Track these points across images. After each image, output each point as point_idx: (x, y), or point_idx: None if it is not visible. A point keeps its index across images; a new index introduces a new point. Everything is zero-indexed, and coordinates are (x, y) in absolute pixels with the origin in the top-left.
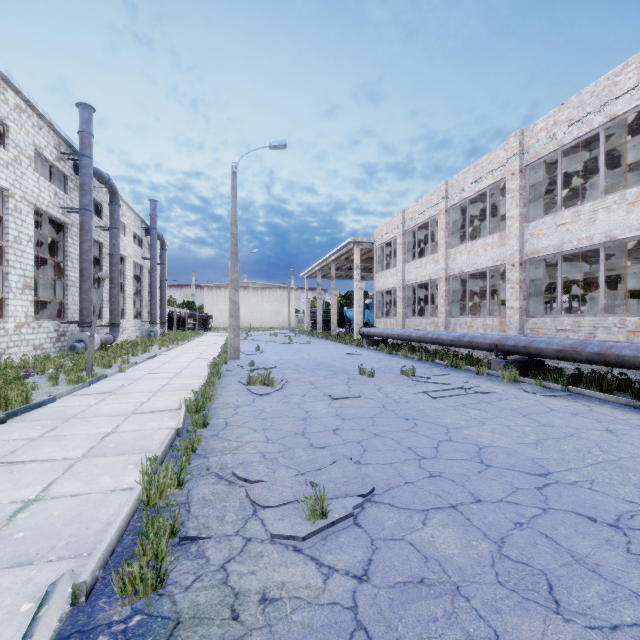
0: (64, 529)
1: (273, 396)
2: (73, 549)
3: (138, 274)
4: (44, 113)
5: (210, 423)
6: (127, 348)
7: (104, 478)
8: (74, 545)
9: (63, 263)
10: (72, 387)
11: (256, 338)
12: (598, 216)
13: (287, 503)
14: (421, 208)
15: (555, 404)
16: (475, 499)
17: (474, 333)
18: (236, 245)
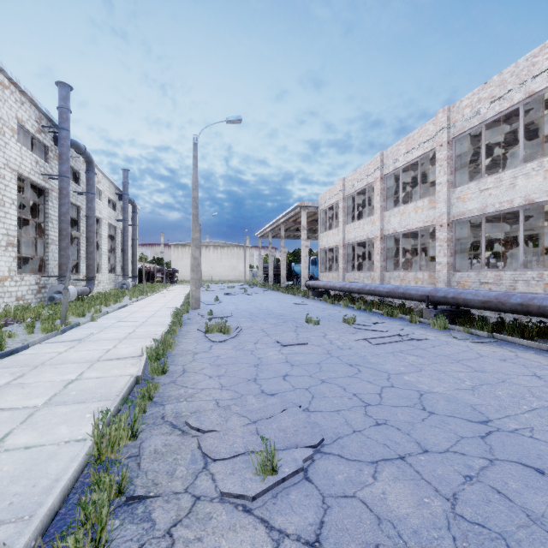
0: (10, 487)
1: (228, 343)
2: (15, 511)
3: (112, 234)
4: (26, 90)
5: (169, 370)
6: (101, 299)
7: (60, 428)
8: (17, 506)
9: (44, 224)
10: (45, 335)
11: (216, 290)
12: (518, 182)
13: (238, 455)
14: (359, 176)
15: (484, 350)
16: (422, 449)
17: (407, 285)
18: (197, 208)
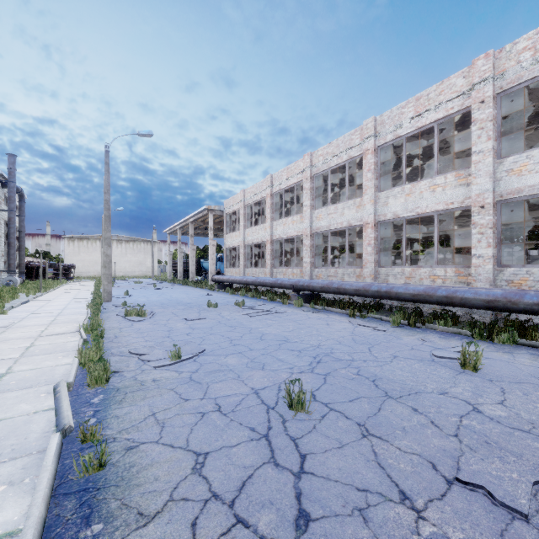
0: (39, 378)
1: (146, 321)
2: (51, 382)
3: None
4: None
5: (104, 337)
6: None
7: (46, 362)
8: (51, 381)
9: None
10: None
11: (122, 285)
12: (345, 211)
13: (161, 359)
14: (256, 190)
15: (313, 315)
16: (250, 350)
17: (285, 278)
18: (109, 210)
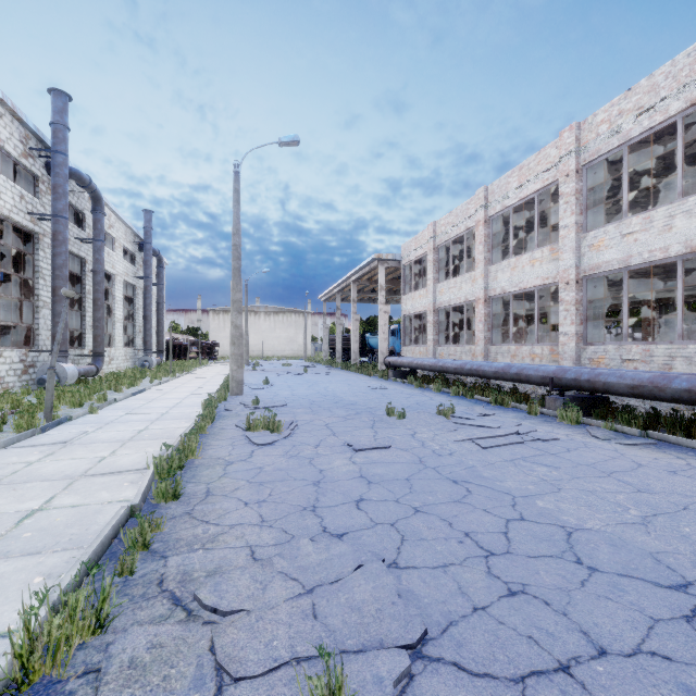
0: None
1: (278, 446)
2: None
3: (130, 295)
4: (5, 97)
5: (185, 491)
6: (109, 381)
7: None
8: None
9: (32, 280)
10: (15, 436)
11: (267, 369)
12: (676, 222)
13: (278, 666)
14: (455, 219)
15: (640, 456)
16: (595, 648)
17: (521, 364)
18: (239, 259)
